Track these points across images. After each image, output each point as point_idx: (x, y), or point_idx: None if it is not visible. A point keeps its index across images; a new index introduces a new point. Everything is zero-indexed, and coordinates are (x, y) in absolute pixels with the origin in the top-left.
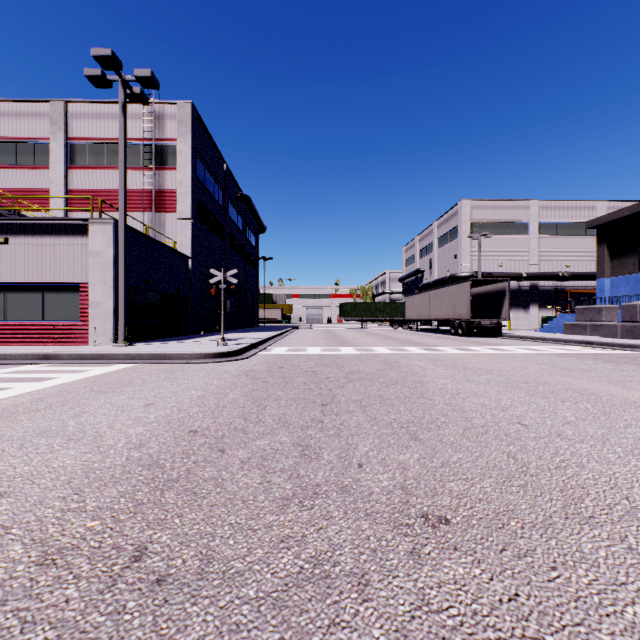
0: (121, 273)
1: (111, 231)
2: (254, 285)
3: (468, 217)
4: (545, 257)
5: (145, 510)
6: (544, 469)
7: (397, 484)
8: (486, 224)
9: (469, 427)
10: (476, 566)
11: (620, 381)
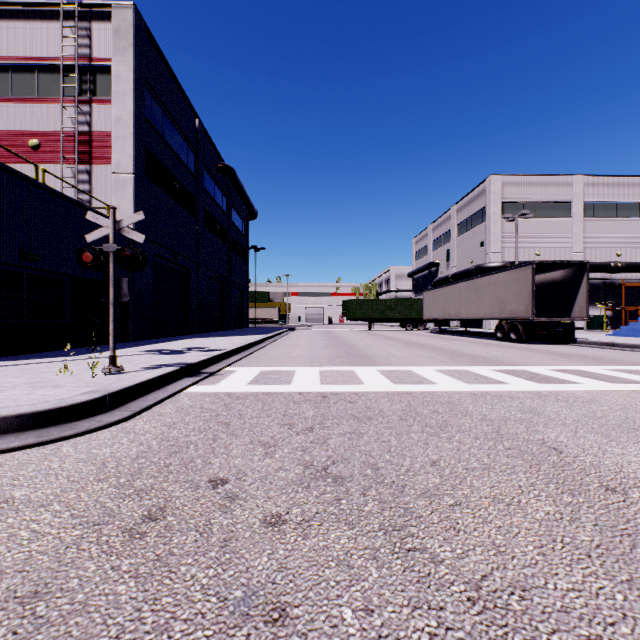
0: None
1: None
2: (243, 279)
3: (499, 196)
4: (591, 244)
5: None
6: None
7: None
8: (520, 204)
9: None
10: None
11: None
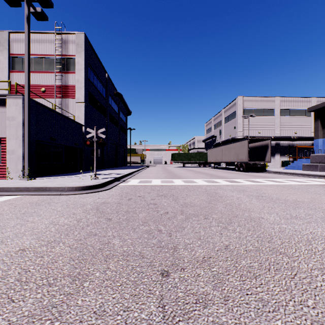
0: (26, 130)
1: (21, 103)
2: (125, 143)
3: (242, 106)
4: (283, 128)
5: None
6: None
7: None
8: (251, 110)
9: None
10: None
11: None
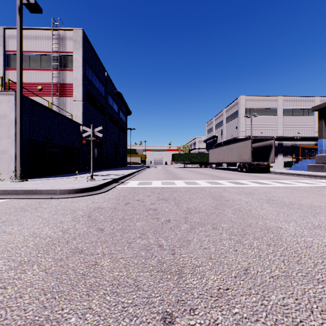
0: (17, 129)
1: (13, 100)
2: (124, 143)
3: (244, 105)
4: (286, 128)
5: None
6: None
7: None
8: (253, 109)
9: None
10: None
11: None
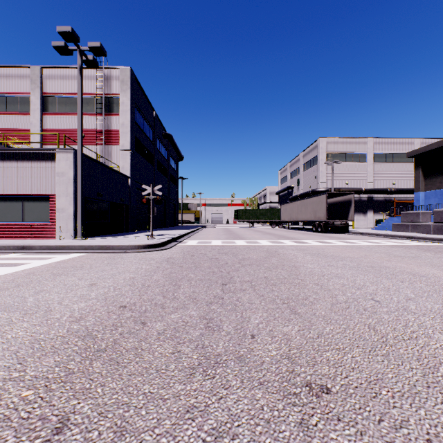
0: (79, 188)
1: (72, 158)
2: (175, 197)
3: (324, 149)
4: (378, 177)
5: (74, 379)
6: (400, 339)
7: (283, 354)
8: (337, 154)
9: (335, 303)
10: (359, 439)
11: (440, 266)
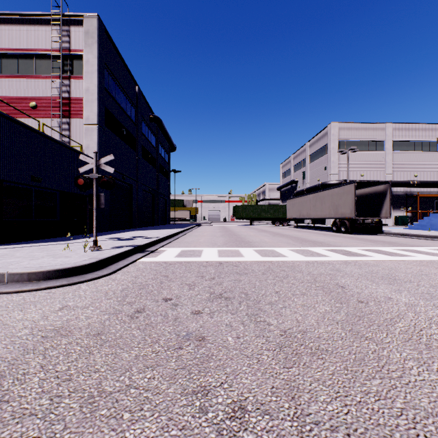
0: None
1: None
2: (166, 191)
3: (336, 136)
4: (397, 168)
5: None
6: None
7: None
8: (350, 142)
9: None
10: None
11: None
